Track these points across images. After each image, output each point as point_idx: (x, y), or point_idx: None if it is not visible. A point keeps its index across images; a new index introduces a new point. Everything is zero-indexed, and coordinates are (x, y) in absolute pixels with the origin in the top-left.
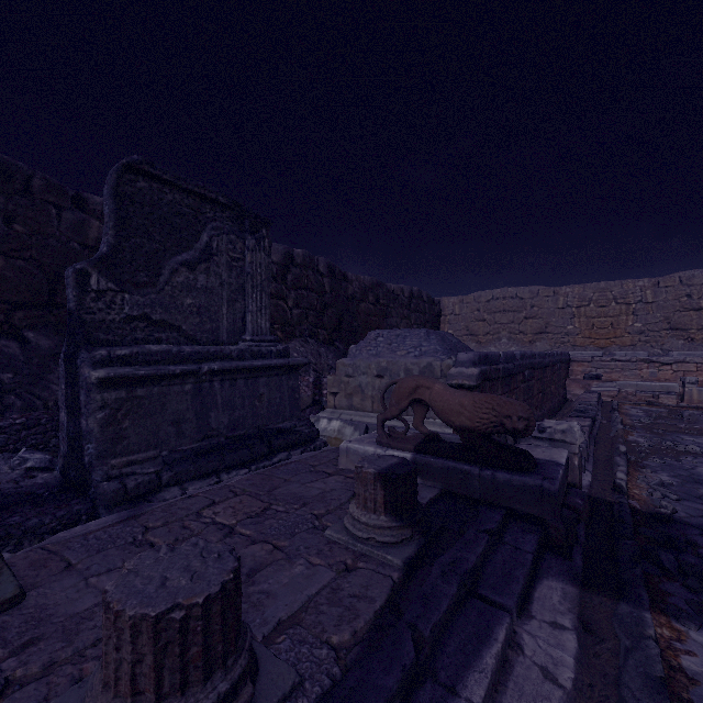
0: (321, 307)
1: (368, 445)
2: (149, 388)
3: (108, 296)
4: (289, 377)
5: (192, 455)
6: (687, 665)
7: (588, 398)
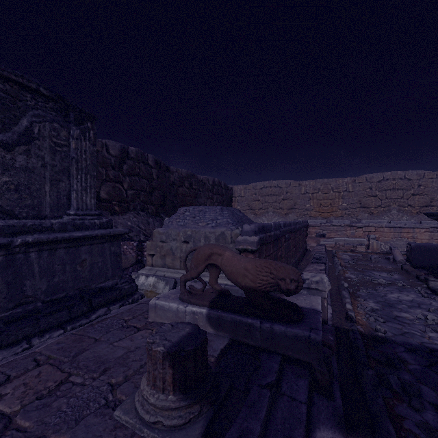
0: (150, 189)
1: (172, 301)
2: None
3: None
4: (111, 244)
5: (1, 324)
6: None
7: (320, 249)
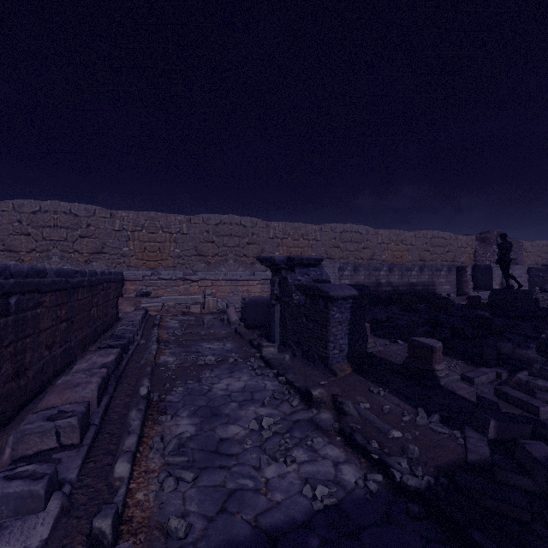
0: None
1: None
2: None
3: None
4: None
5: None
6: None
7: (133, 316)
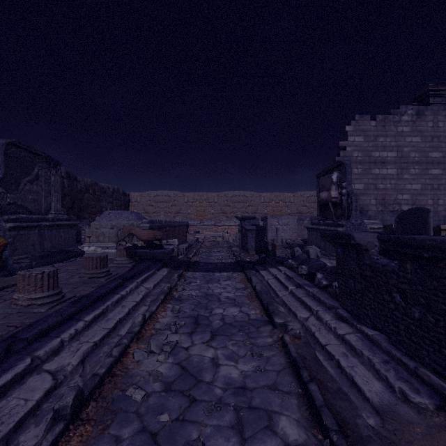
0: (62, 195)
1: (113, 250)
2: (24, 231)
3: (2, 194)
4: (71, 229)
5: (39, 257)
6: (186, 275)
7: (192, 239)
